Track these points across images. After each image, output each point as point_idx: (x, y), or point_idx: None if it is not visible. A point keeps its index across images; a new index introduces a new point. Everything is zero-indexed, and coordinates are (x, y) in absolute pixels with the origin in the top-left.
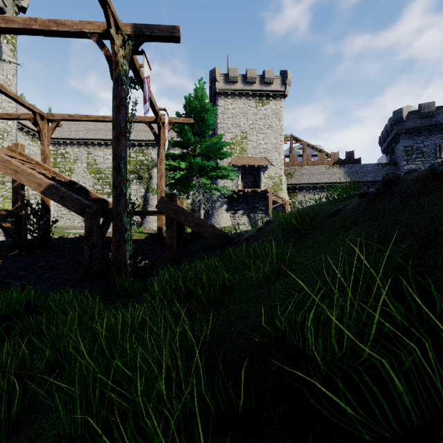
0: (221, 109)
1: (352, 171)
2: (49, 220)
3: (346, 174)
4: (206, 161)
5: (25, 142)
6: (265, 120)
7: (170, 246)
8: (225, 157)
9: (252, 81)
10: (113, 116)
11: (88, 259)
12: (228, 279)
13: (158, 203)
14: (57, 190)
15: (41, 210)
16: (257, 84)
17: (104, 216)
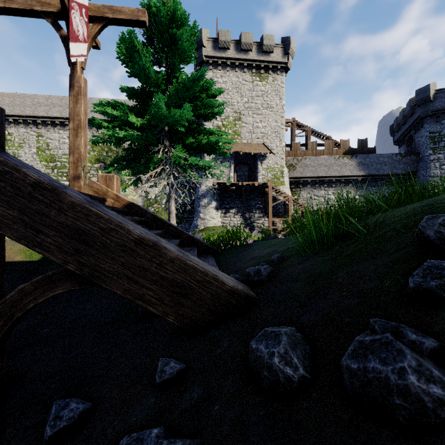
0: None
1: (366, 162)
2: None
3: (359, 165)
4: (176, 110)
5: None
6: (263, 97)
7: None
8: (213, 116)
9: (247, 48)
10: None
11: None
12: None
13: None
14: None
15: None
16: (254, 52)
17: None
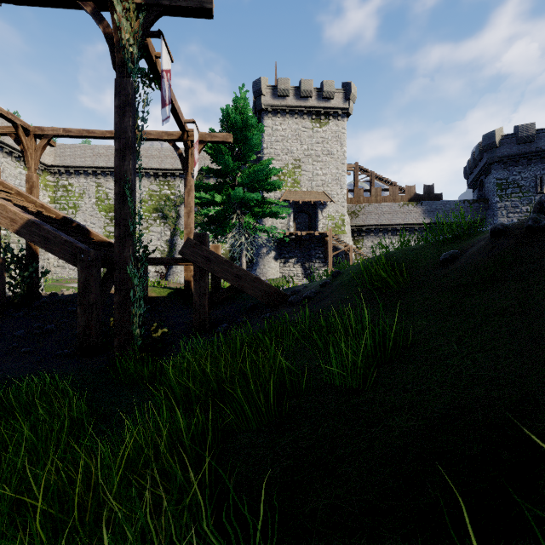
0: (268, 131)
1: (432, 209)
2: (37, 271)
3: (424, 213)
4: (249, 193)
5: (15, 170)
6: (323, 144)
7: (200, 307)
8: (275, 189)
9: (307, 95)
10: (116, 121)
11: (84, 326)
12: (286, 365)
13: (183, 247)
14: (38, 228)
15: (26, 257)
16: (314, 99)
17: (108, 265)
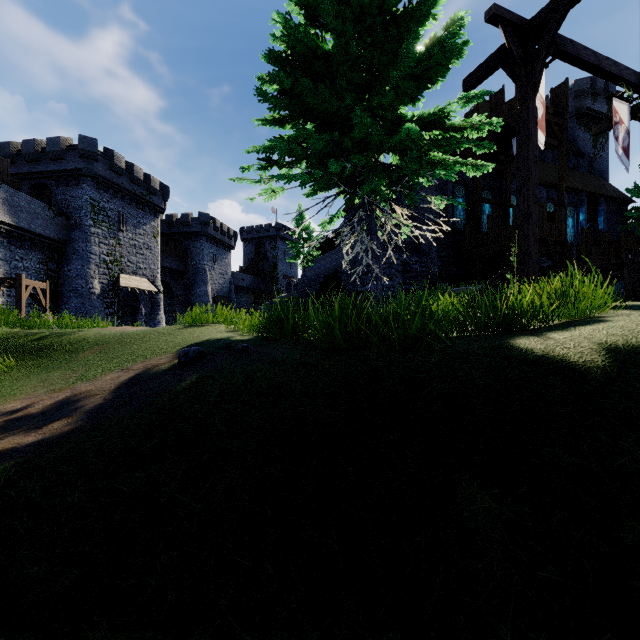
0: None
1: (15, 203)
2: None
3: (4, 204)
4: None
5: None
6: None
7: None
8: None
9: None
10: None
11: None
12: None
13: None
14: None
15: None
16: None
17: None
